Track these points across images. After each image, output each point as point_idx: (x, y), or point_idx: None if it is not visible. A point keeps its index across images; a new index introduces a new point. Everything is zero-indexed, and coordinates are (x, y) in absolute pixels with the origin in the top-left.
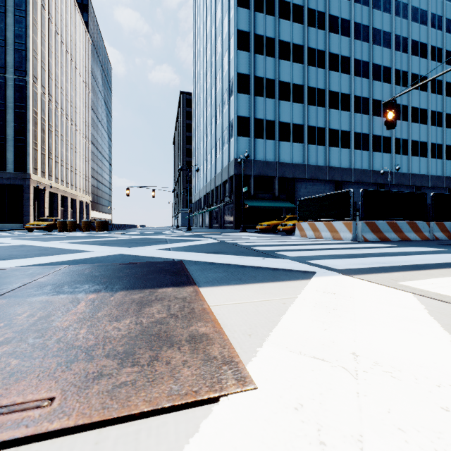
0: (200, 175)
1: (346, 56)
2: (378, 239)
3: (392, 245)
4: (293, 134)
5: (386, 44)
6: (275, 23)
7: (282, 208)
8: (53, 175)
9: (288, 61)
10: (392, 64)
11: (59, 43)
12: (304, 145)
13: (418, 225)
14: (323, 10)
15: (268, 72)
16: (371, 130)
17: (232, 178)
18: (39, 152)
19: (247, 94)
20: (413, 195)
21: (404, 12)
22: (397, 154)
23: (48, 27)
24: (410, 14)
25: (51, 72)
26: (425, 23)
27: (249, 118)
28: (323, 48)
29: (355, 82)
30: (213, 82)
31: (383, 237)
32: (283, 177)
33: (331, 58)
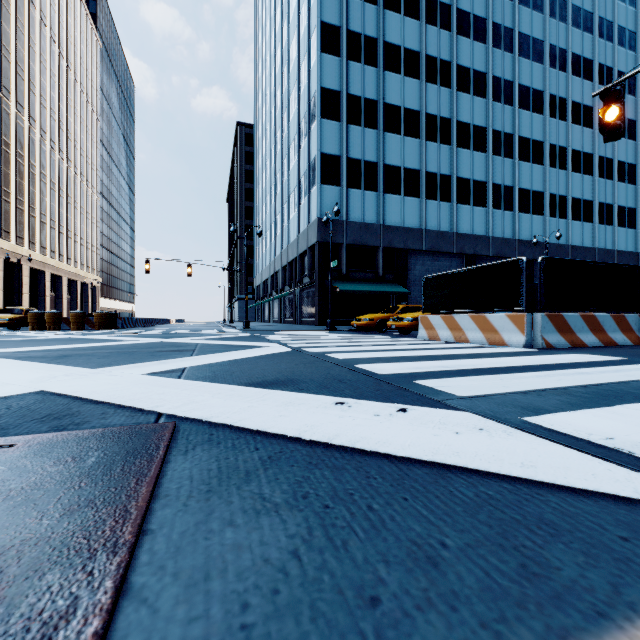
0: (266, 246)
1: (481, 72)
2: (568, 345)
3: (618, 358)
4: (405, 183)
5: (537, 57)
6: (378, 16)
7: (389, 293)
8: (36, 242)
9: (398, 74)
10: (546, 86)
11: (47, 39)
12: (420, 200)
13: (628, 319)
14: (448, 1)
15: (368, 90)
16: (516, 181)
17: (313, 248)
18: (13, 206)
19: (337, 121)
20: (619, 269)
21: (561, 12)
22: (551, 217)
23: (29, 13)
24: (570, 16)
25: (34, 82)
26: (590, 30)
27: (339, 156)
28: (448, 57)
29: (494, 110)
30: (284, 104)
31: (576, 340)
32: (390, 247)
33: (460, 72)
